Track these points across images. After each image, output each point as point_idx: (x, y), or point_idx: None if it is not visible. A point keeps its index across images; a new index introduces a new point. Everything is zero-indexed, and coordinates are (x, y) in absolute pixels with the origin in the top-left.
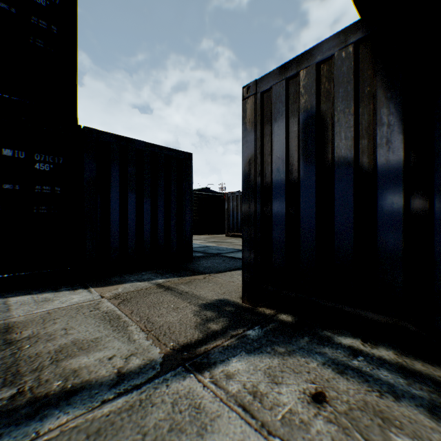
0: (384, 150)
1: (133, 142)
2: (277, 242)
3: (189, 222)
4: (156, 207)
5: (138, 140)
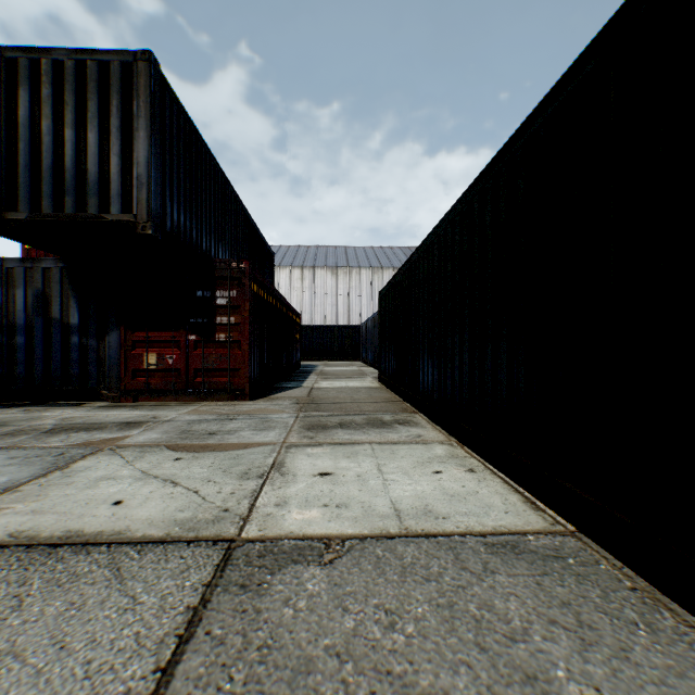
0: (74, 318)
1: None
2: (20, 360)
3: None
4: None
5: None
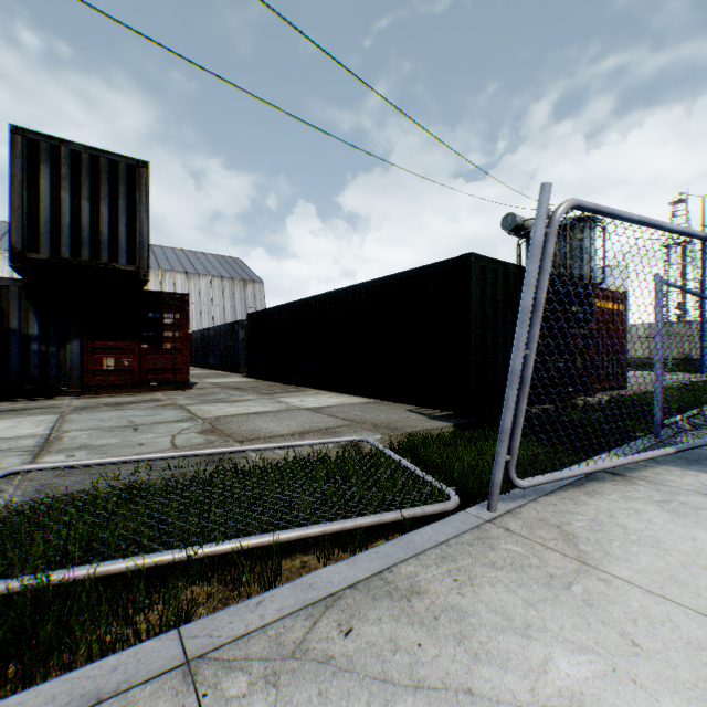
0: (34, 329)
1: None
2: None
3: None
4: None
5: None
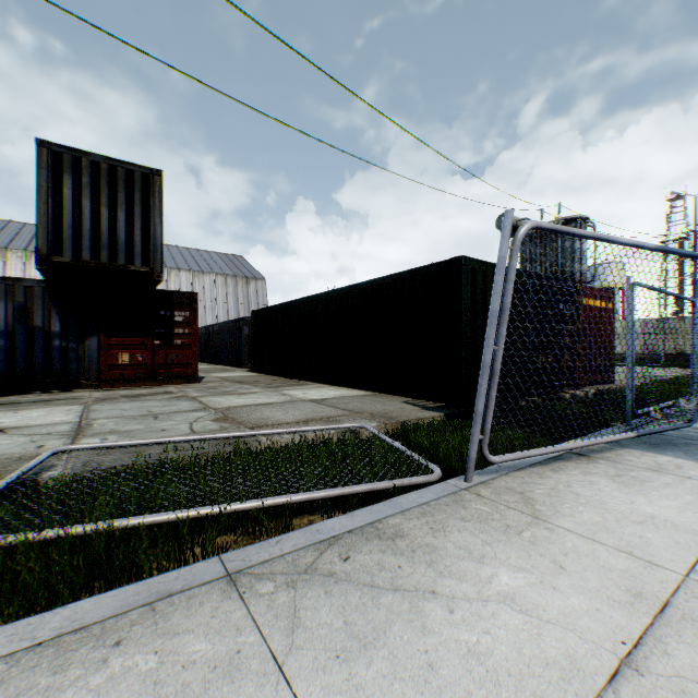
0: (56, 326)
1: None
2: (1, 359)
3: None
4: None
5: None
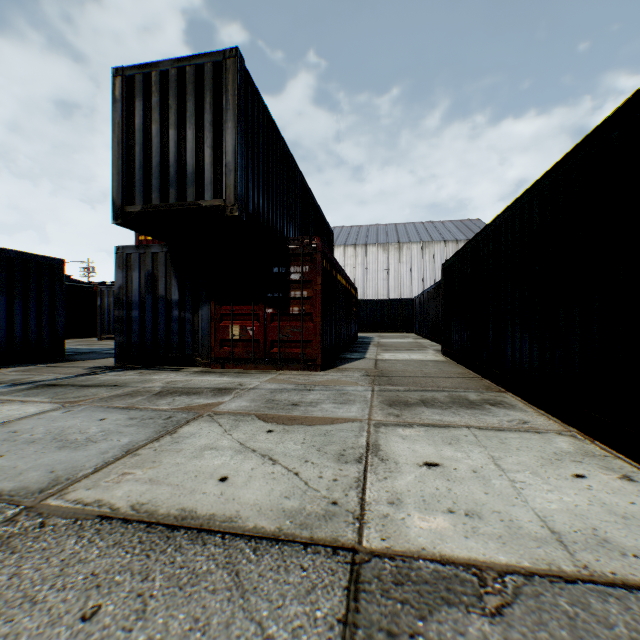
0: (174, 295)
1: (4, 251)
2: (135, 331)
3: (62, 322)
4: (28, 307)
5: (9, 249)
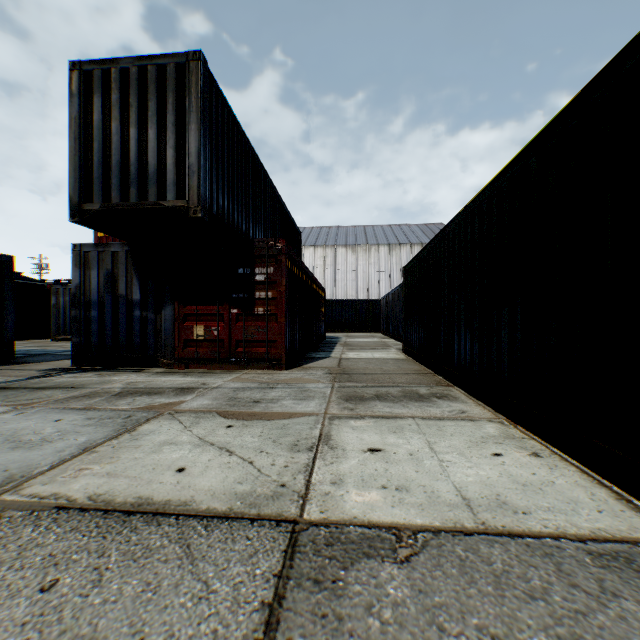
0: (136, 294)
1: None
2: (94, 331)
3: (12, 322)
4: None
5: None
